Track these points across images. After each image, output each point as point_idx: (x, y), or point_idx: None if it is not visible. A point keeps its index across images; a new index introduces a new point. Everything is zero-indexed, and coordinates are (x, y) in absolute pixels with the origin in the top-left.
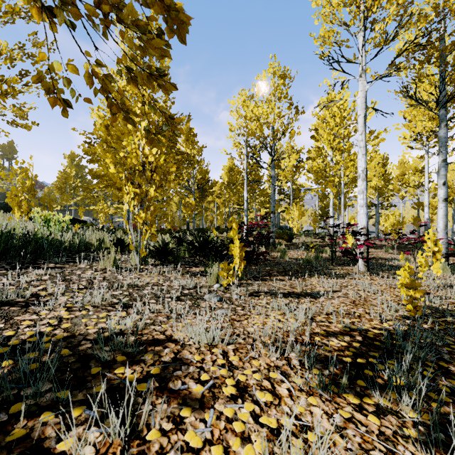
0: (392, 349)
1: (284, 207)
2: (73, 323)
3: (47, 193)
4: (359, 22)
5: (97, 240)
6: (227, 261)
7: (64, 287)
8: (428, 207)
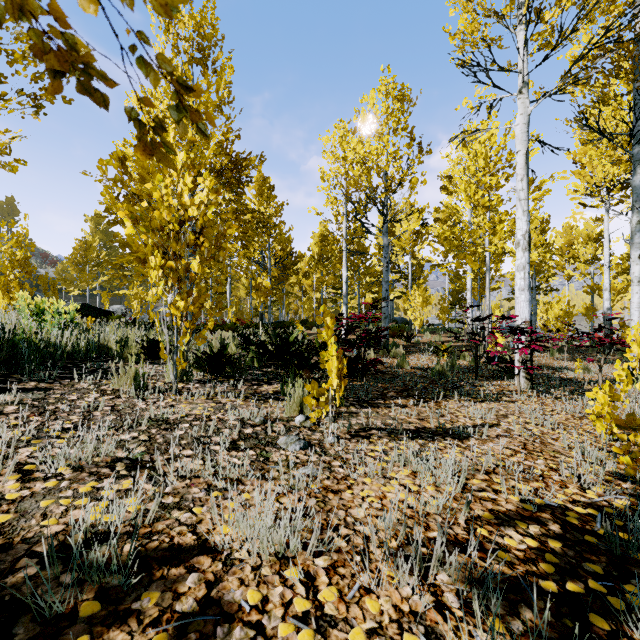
0: (623, 553)
1: (399, 291)
2: (19, 512)
3: (60, 270)
4: (518, 10)
5: (119, 341)
6: (318, 374)
7: (32, 429)
8: (609, 292)
